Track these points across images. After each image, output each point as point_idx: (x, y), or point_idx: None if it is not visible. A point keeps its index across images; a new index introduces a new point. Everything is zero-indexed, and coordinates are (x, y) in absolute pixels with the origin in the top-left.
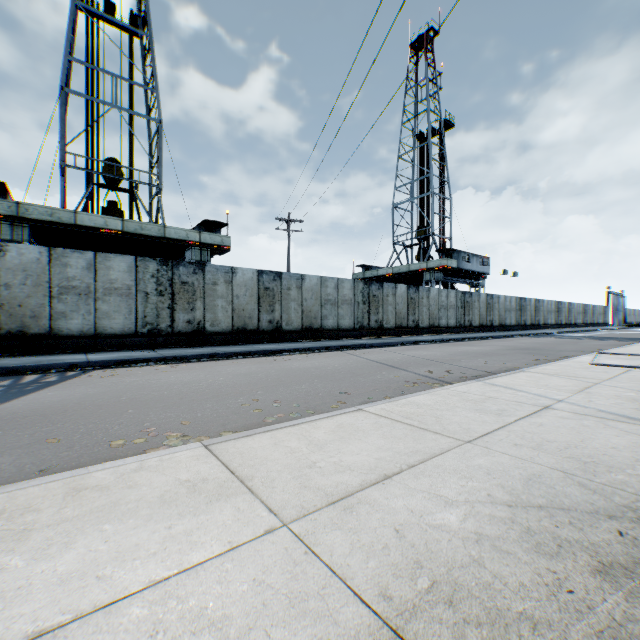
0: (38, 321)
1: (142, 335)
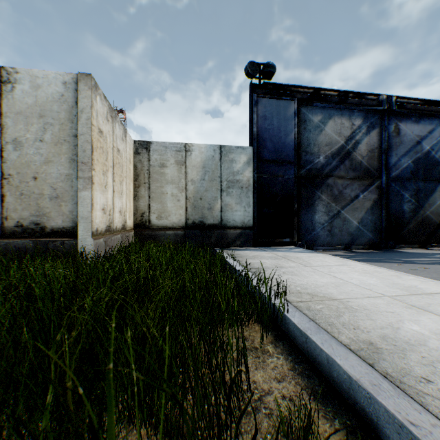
0: None
1: None
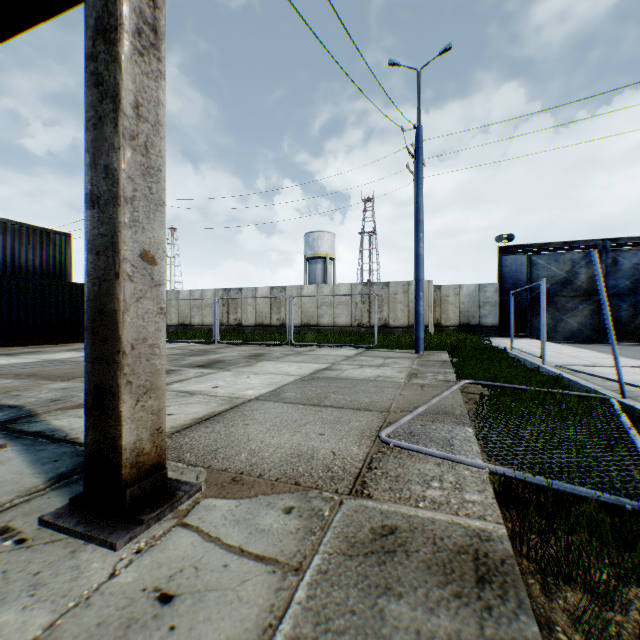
0: None
1: None
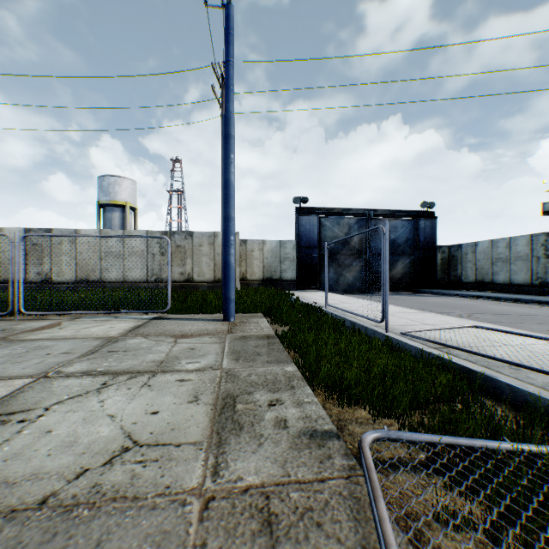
0: (486, 276)
1: (534, 286)
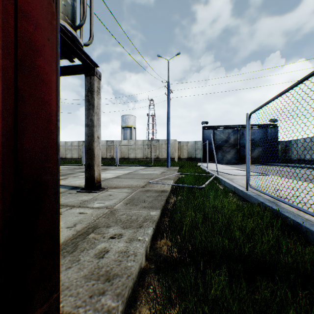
0: (301, 156)
1: None
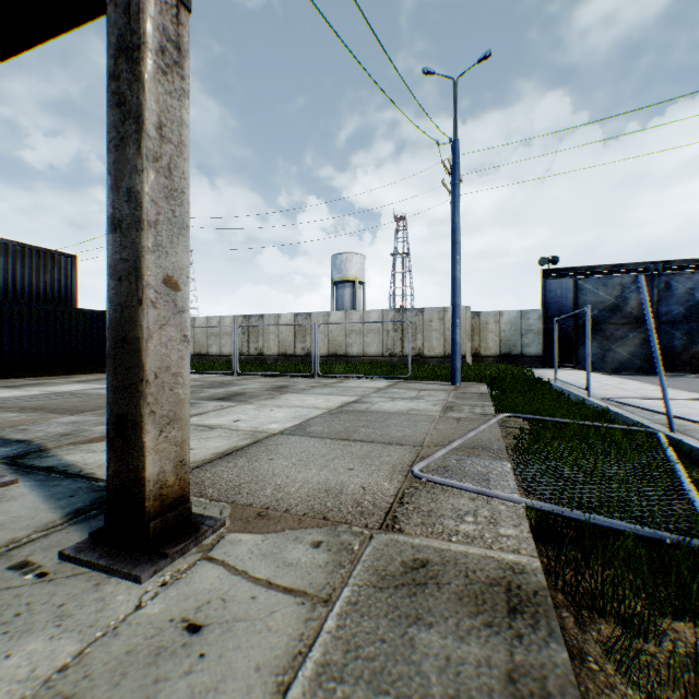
0: None
1: None
